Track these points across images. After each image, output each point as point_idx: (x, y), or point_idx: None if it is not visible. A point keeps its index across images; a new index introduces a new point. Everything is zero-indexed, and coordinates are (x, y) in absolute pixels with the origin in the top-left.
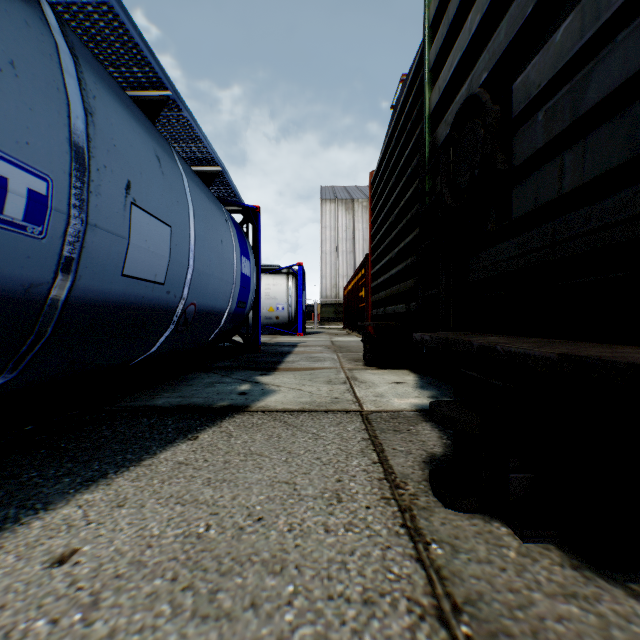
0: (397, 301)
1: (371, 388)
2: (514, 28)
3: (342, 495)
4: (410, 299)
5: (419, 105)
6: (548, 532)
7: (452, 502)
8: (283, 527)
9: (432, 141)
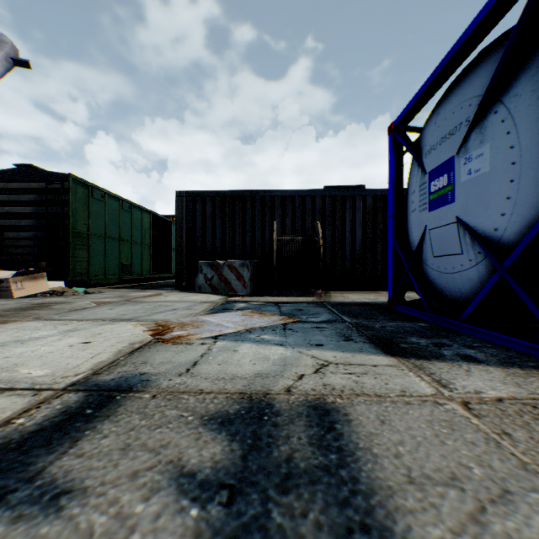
0: None
1: None
2: (6, 224)
3: None
4: None
5: None
6: None
7: None
8: None
9: None
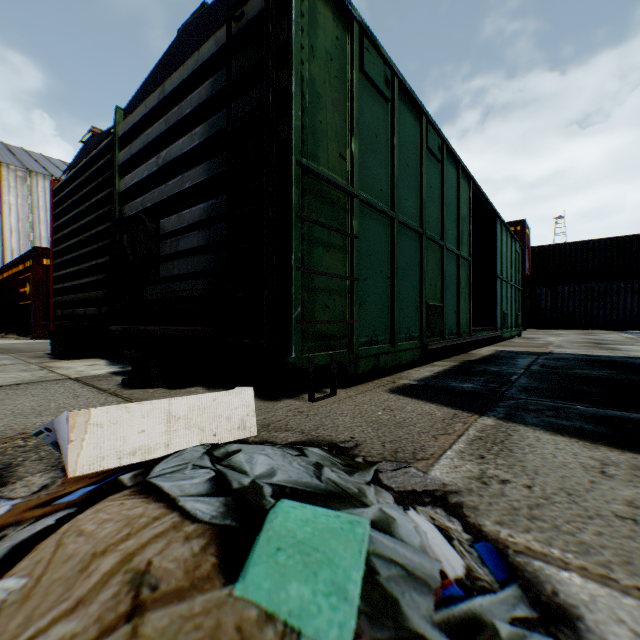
0: (89, 305)
1: (72, 369)
2: (161, 197)
3: (80, 396)
4: (102, 304)
5: (111, 173)
6: (163, 383)
7: (132, 383)
8: (57, 404)
9: (121, 210)
